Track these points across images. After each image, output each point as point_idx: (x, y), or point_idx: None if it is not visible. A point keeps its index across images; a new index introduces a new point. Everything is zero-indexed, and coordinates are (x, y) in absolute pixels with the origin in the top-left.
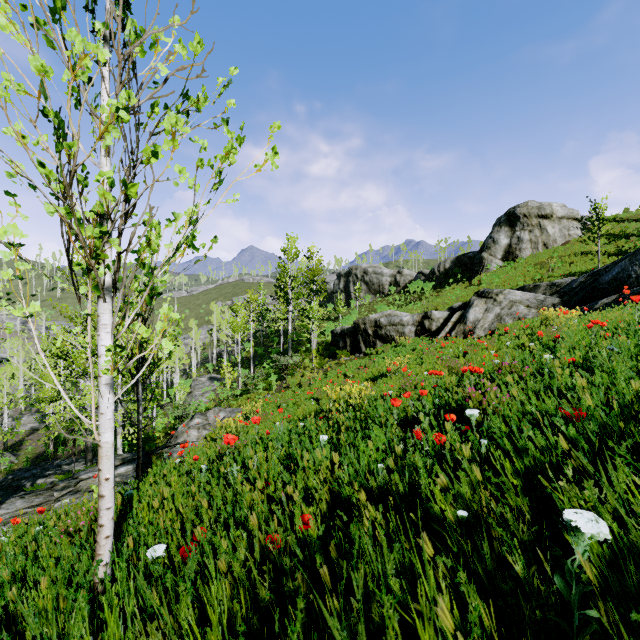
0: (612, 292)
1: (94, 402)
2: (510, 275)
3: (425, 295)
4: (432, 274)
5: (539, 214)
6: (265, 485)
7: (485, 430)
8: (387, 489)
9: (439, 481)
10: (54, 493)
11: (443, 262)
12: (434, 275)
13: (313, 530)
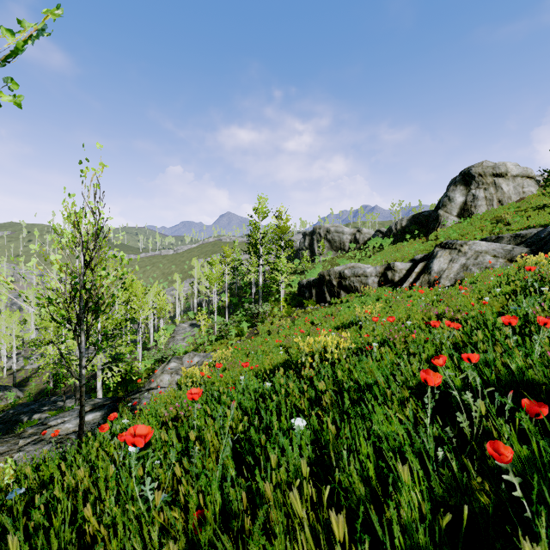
0: None
1: None
2: (467, 230)
3: (384, 250)
4: (389, 231)
5: (494, 173)
6: (201, 514)
7: None
8: None
9: None
10: (19, 441)
11: (400, 220)
12: (391, 232)
13: None
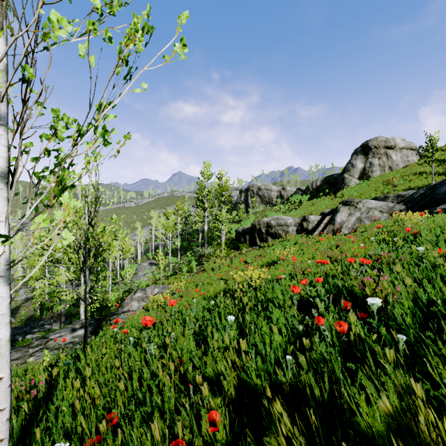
0: None
1: None
2: (365, 190)
3: (302, 204)
4: (307, 190)
5: (386, 146)
6: (179, 361)
7: (398, 324)
8: (295, 381)
9: (380, 406)
10: (29, 349)
11: (315, 181)
12: (309, 190)
13: None
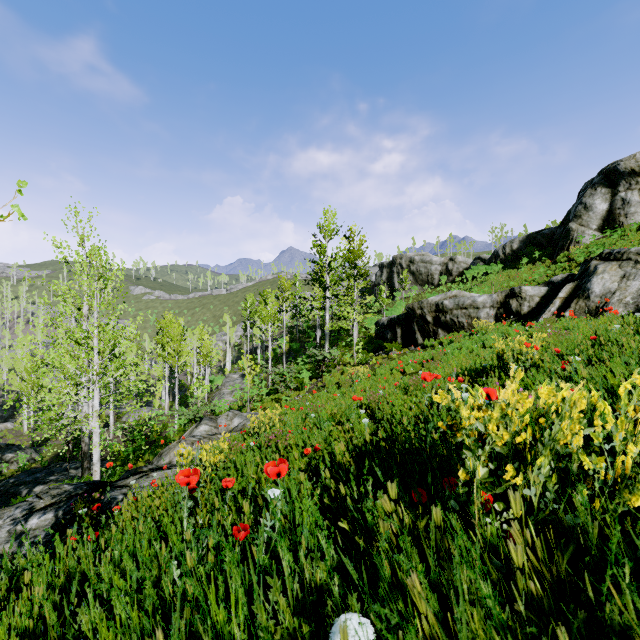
0: None
1: None
2: (618, 245)
3: (489, 280)
4: (495, 257)
5: None
6: None
7: None
8: None
9: None
10: None
11: (509, 242)
12: (498, 258)
13: None
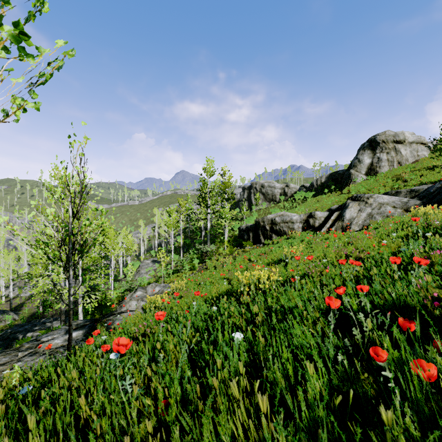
0: None
1: None
2: (373, 185)
3: (307, 201)
4: (311, 186)
5: (394, 140)
6: (166, 402)
7: None
8: None
9: None
10: (18, 353)
11: (320, 178)
12: (313, 187)
13: None
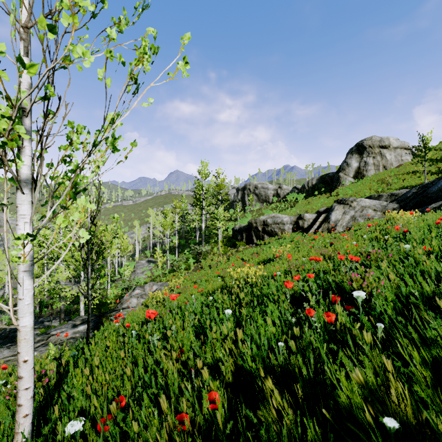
0: (438, 199)
1: (11, 288)
2: (359, 188)
3: (298, 203)
4: (303, 188)
5: (380, 145)
6: (180, 352)
7: (378, 313)
8: (287, 365)
9: (354, 377)
10: None
11: (311, 180)
12: (304, 189)
13: (220, 421)
